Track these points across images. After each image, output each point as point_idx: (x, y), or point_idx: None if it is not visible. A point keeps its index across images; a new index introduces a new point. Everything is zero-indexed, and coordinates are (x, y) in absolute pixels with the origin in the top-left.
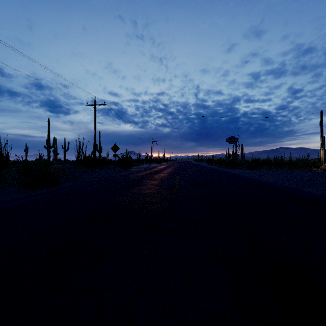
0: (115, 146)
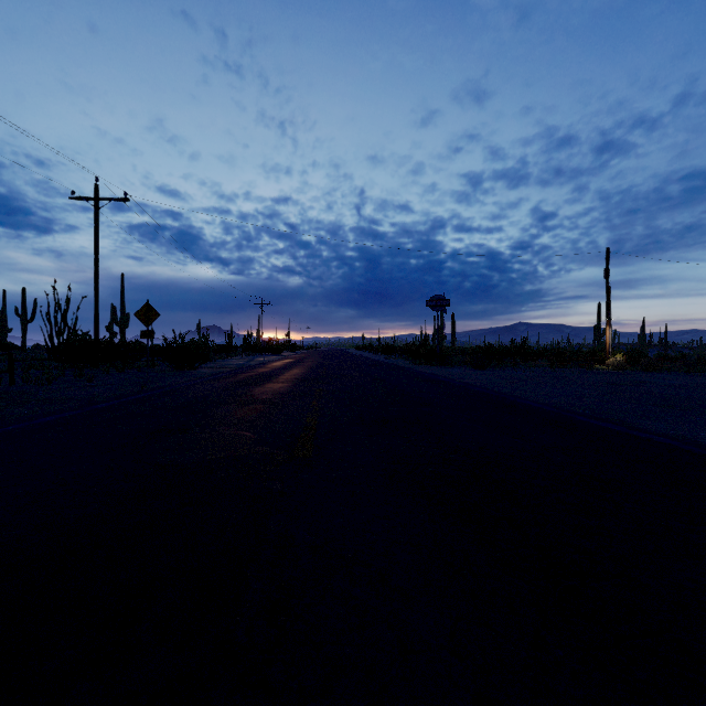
0: (147, 308)
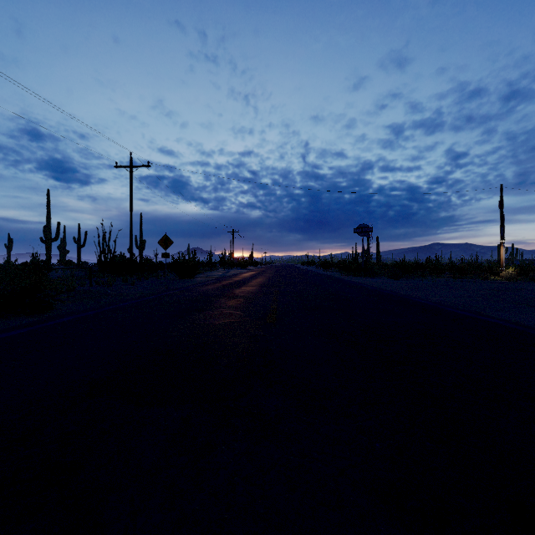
0: (165, 238)
